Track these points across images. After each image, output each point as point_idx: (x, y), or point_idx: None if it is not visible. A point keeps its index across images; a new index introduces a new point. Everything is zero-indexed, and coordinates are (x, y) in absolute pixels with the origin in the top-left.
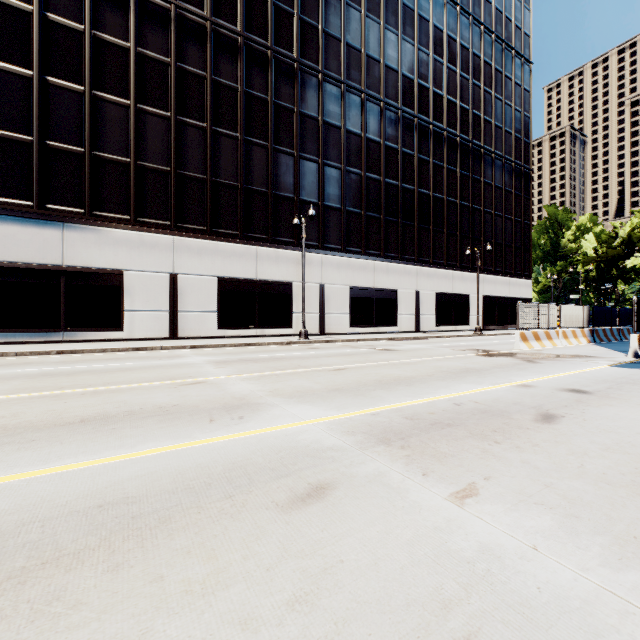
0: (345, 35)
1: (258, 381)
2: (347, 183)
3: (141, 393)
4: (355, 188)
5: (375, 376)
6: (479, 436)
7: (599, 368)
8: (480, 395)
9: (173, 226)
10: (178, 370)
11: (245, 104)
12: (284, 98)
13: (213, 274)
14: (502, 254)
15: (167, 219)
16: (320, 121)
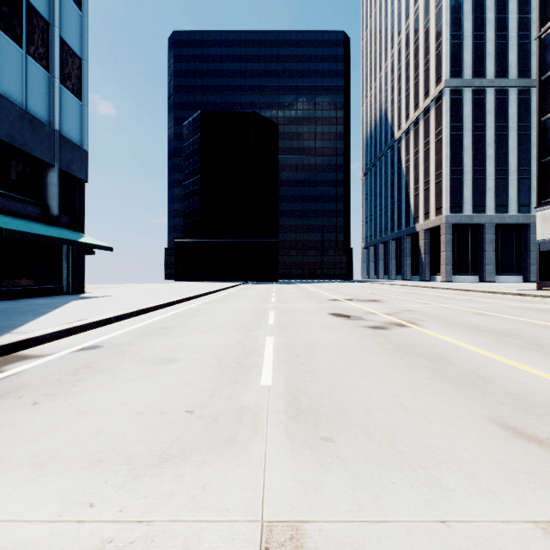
0: None
1: None
2: None
3: None
4: None
5: None
6: None
7: None
8: None
9: None
10: None
11: None
12: None
13: None
14: None
15: None
16: None
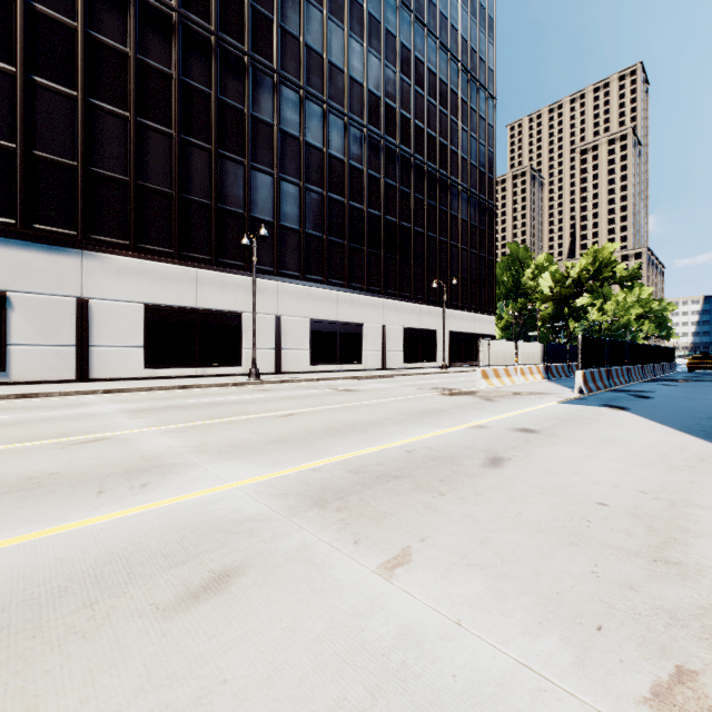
0: (305, 35)
1: (183, 434)
2: (307, 202)
3: (6, 459)
4: (316, 209)
5: (327, 422)
6: (425, 488)
7: (549, 405)
8: (434, 439)
9: (81, 237)
10: (75, 423)
11: (182, 95)
12: (232, 95)
13: (138, 300)
14: (468, 289)
15: (72, 228)
16: (275, 128)
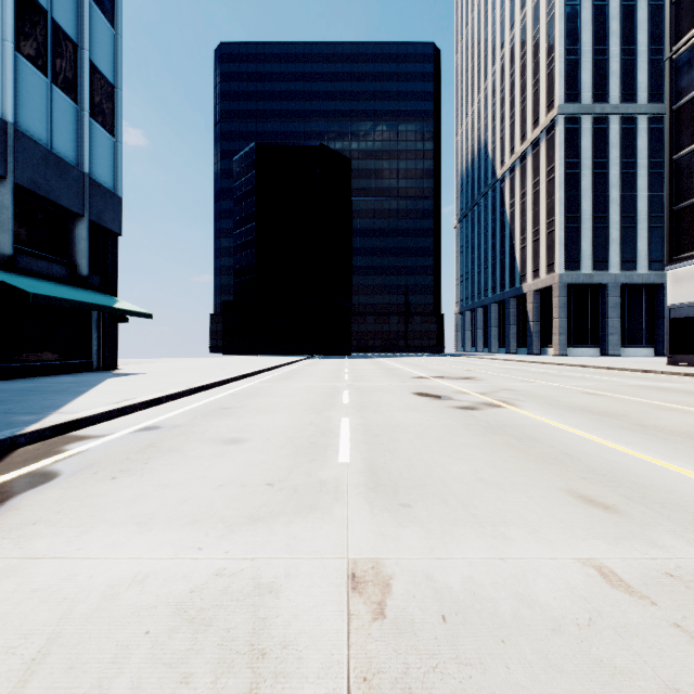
0: None
1: None
2: None
3: None
4: None
5: None
6: None
7: None
8: None
9: None
10: None
11: None
12: None
13: None
14: None
15: None
16: None
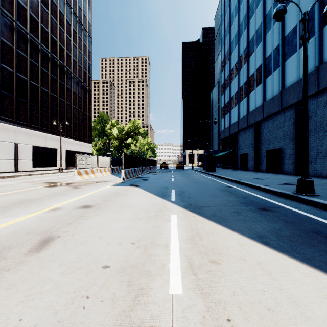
0: None
1: None
2: None
3: None
4: None
5: None
6: None
7: (107, 188)
8: (2, 231)
9: None
10: None
11: None
12: None
13: None
14: (77, 129)
15: None
16: None
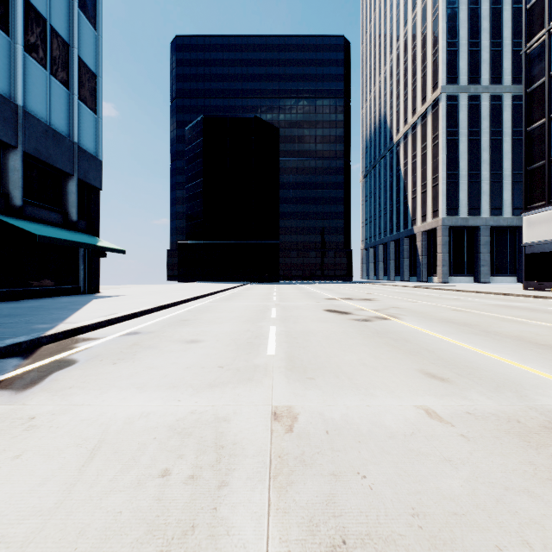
0: None
1: None
2: None
3: None
4: None
5: None
6: None
7: None
8: None
9: None
10: None
11: None
12: None
13: None
14: None
15: None
16: None
